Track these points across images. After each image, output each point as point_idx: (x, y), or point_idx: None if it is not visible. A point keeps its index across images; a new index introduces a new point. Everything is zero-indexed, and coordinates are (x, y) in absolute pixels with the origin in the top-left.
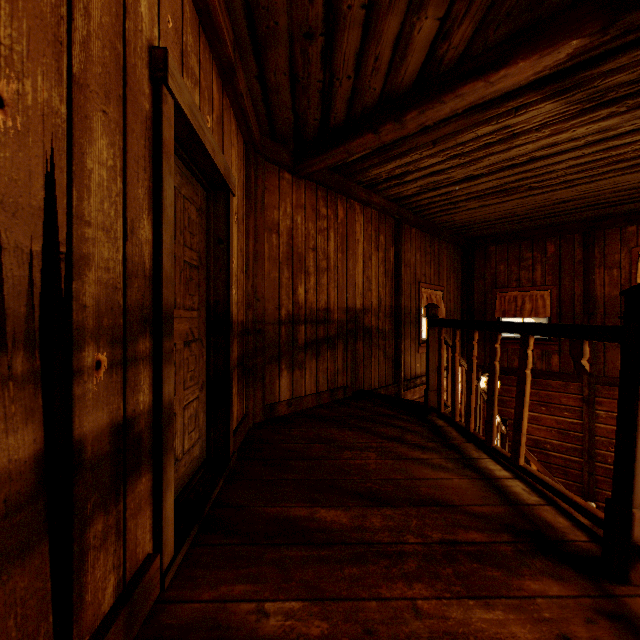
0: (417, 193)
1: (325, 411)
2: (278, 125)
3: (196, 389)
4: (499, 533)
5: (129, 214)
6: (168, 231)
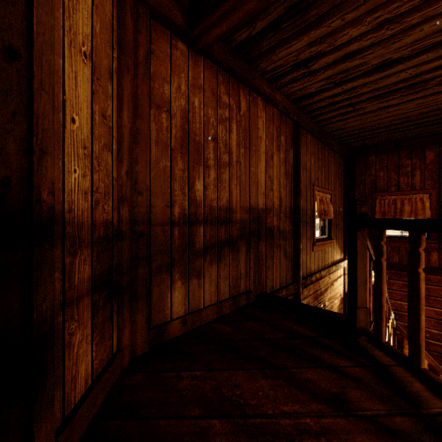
0: (321, 90)
1: (227, 329)
2: None
3: None
4: None
5: None
6: None
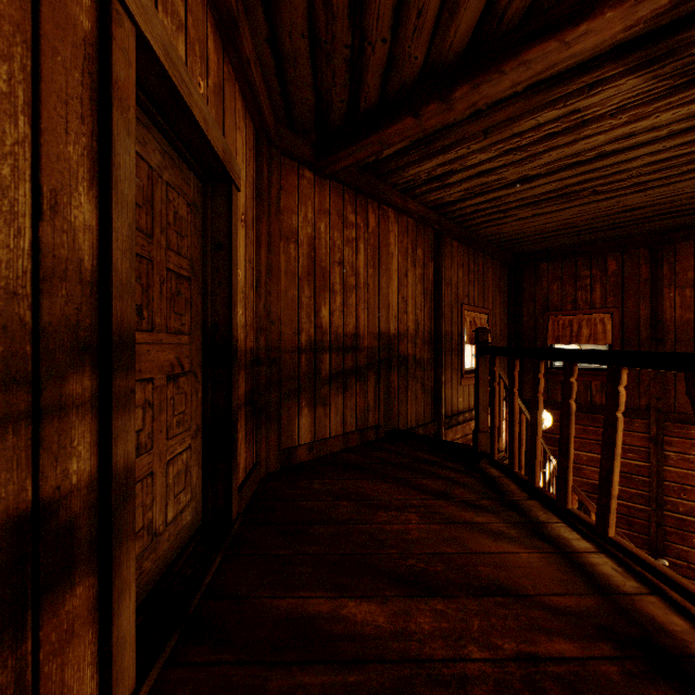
0: (461, 199)
1: (354, 456)
2: (296, 109)
3: (187, 437)
4: (595, 642)
5: (46, 180)
6: (124, 216)
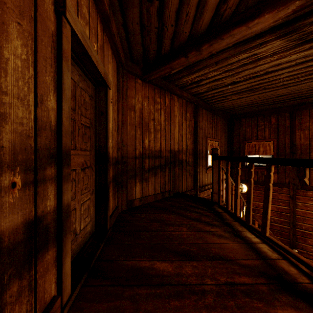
0: (206, 91)
1: (159, 204)
2: (134, 53)
3: (88, 194)
4: (258, 277)
5: (39, 91)
6: (67, 103)
